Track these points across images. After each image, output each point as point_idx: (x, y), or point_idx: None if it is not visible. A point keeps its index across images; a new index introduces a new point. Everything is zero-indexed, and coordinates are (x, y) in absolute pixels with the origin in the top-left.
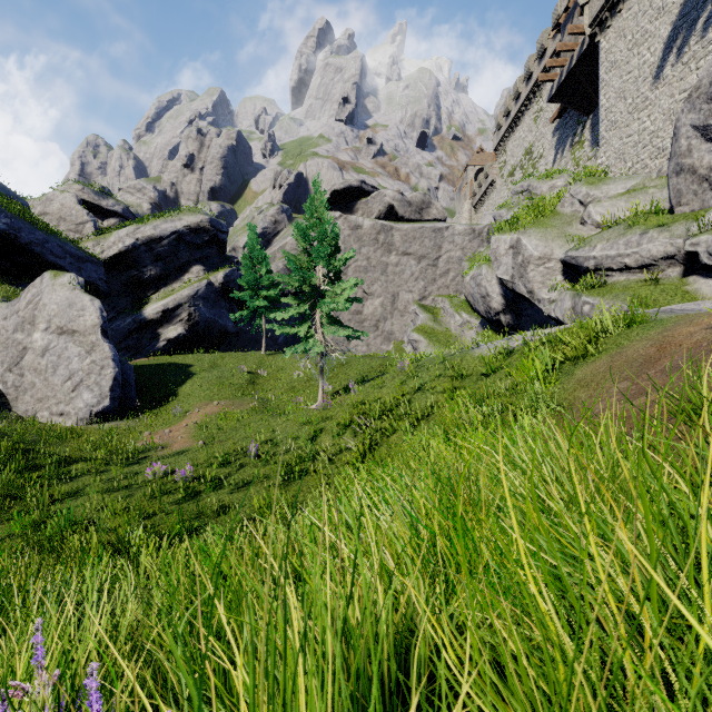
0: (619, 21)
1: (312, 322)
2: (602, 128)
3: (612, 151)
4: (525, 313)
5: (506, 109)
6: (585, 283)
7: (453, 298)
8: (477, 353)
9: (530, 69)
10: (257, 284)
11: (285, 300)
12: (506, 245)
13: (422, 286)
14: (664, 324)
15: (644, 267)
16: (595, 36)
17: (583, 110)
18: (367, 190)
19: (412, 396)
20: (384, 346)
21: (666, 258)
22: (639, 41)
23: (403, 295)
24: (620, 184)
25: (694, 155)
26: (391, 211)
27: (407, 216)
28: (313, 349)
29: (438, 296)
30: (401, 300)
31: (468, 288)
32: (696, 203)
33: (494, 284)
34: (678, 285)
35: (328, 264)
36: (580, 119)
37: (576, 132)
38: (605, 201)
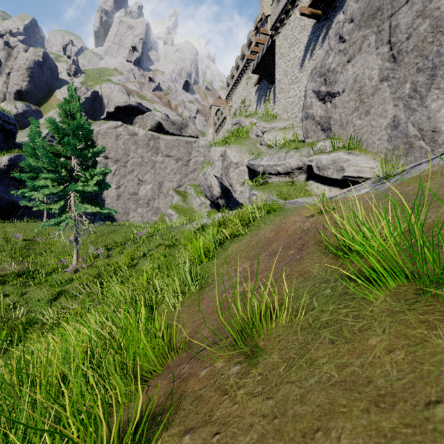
0: (284, 30)
1: (99, 199)
2: (277, 91)
3: (281, 106)
4: (232, 199)
5: (232, 74)
6: (256, 181)
7: (196, 187)
8: (188, 227)
9: (244, 52)
10: (38, 168)
11: (43, 182)
12: (219, 154)
13: (179, 178)
14: (286, 212)
15: (287, 173)
16: (273, 36)
17: (270, 81)
18: (143, 110)
19: (138, 261)
20: (153, 217)
21: (298, 169)
22: (293, 43)
23: (166, 183)
24: (281, 123)
25: (314, 108)
26: (160, 127)
27: (171, 131)
28: (62, 224)
29: (189, 185)
30: (165, 187)
31: (201, 181)
32: (315, 137)
33: (215, 179)
34: (303, 186)
35: (81, 155)
36: (268, 86)
37: (267, 94)
38: (273, 132)
